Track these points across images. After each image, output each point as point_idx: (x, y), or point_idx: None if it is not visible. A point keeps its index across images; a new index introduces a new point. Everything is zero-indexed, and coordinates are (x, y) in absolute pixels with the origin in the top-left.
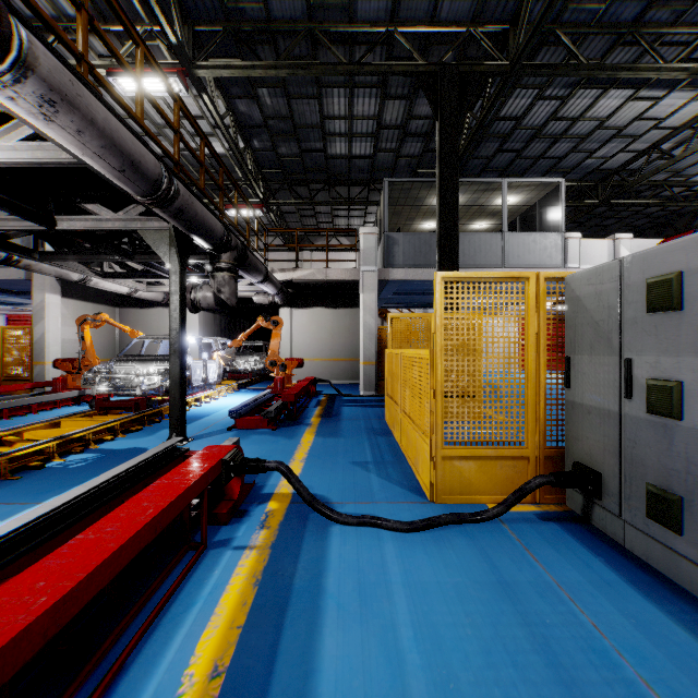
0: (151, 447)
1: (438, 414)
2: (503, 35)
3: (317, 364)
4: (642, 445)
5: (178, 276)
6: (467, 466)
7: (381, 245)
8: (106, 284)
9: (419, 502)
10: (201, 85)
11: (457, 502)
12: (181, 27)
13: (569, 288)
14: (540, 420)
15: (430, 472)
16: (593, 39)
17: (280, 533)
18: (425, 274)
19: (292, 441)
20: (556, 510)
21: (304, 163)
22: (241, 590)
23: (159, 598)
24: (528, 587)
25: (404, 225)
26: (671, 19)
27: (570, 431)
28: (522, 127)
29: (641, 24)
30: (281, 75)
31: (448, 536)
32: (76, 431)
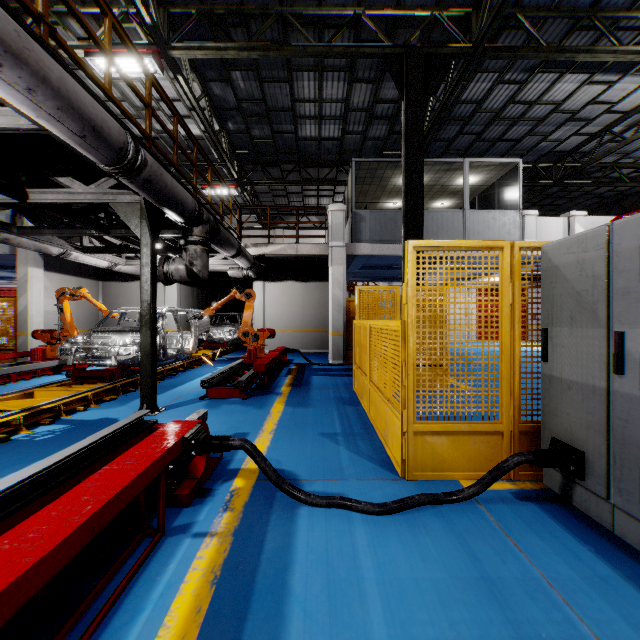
0: (121, 418)
1: (410, 388)
2: (466, 19)
3: (289, 335)
4: (635, 425)
5: (149, 248)
6: (439, 441)
7: (348, 222)
8: (86, 258)
9: (390, 478)
10: (176, 67)
11: (429, 479)
12: (156, 9)
13: (546, 257)
14: (515, 394)
15: (401, 448)
16: (552, 24)
17: (244, 517)
18: (391, 249)
19: (262, 411)
20: (533, 488)
21: (276, 144)
22: (196, 590)
23: (103, 601)
24: (515, 585)
25: (370, 203)
26: (627, 3)
27: (547, 406)
28: (482, 110)
29: (598, 9)
30: (253, 57)
31: (423, 519)
32: (47, 402)
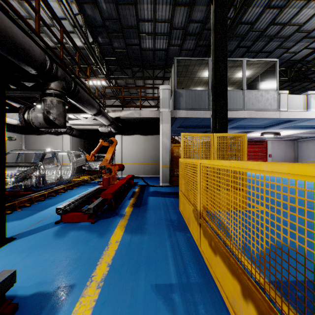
0: None
1: None
2: None
3: (136, 166)
4: None
5: None
6: None
7: (172, 98)
8: None
9: None
10: None
11: None
12: None
13: None
14: None
15: None
16: None
17: None
18: (198, 114)
19: (102, 240)
20: None
21: (128, 53)
22: None
23: None
24: None
25: None
26: None
27: None
28: (253, 29)
29: None
30: None
31: None
32: None
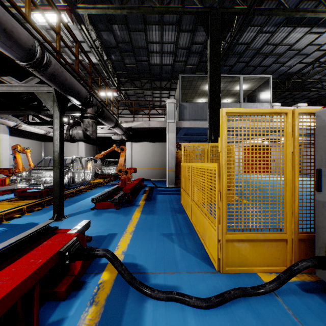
0: (40, 222)
1: (224, 210)
2: None
3: (145, 171)
4: None
5: (58, 119)
6: (243, 246)
7: (177, 110)
8: (31, 128)
9: (209, 271)
10: (80, 20)
11: (237, 272)
12: None
13: (319, 119)
14: (295, 213)
15: (217, 250)
16: None
17: (105, 311)
18: (200, 124)
19: (127, 217)
20: (310, 280)
21: (138, 68)
22: None
23: None
24: None
25: (188, 100)
26: None
27: (320, 223)
28: (250, 48)
29: None
30: (124, 14)
31: (239, 312)
32: None
